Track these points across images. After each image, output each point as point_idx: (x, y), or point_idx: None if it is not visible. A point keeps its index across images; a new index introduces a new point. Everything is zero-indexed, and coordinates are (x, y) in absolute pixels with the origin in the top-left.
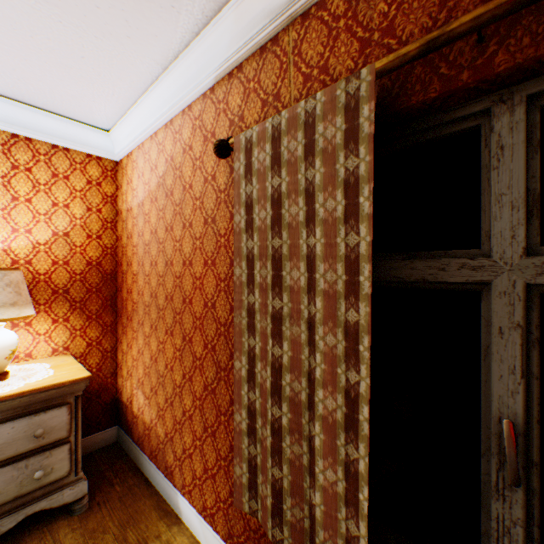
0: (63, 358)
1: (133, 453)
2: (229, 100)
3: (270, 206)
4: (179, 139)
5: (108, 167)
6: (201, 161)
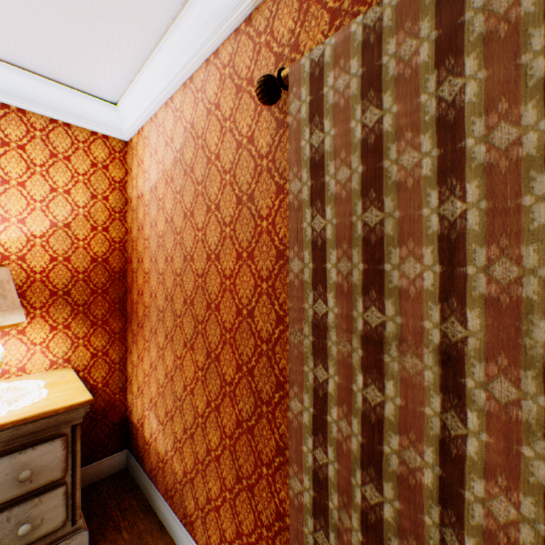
0: (62, 372)
1: (144, 486)
2: (275, 27)
3: (359, 158)
4: (202, 99)
5: (116, 148)
6: (233, 121)
